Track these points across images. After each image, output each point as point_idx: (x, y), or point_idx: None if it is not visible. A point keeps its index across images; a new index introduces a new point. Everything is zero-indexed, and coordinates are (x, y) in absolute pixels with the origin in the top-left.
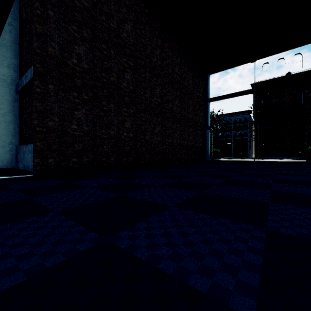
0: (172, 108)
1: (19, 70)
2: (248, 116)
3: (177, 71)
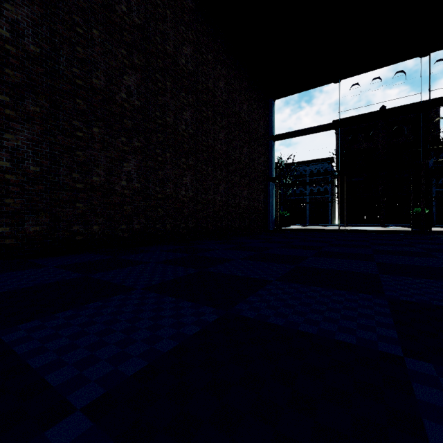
0: (213, 144)
1: None
2: (328, 166)
3: (223, 87)
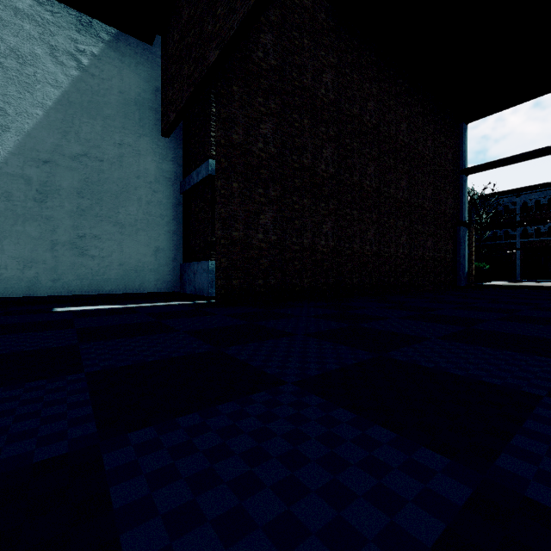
0: (395, 194)
1: (183, 163)
2: None
3: (404, 130)
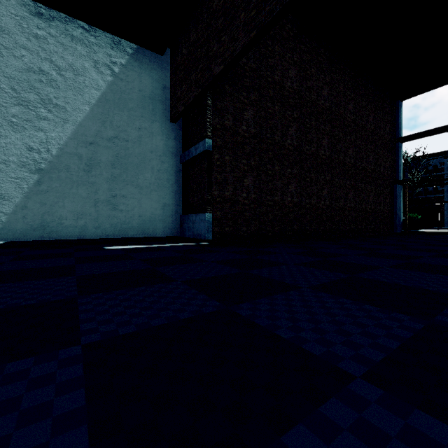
0: (344, 160)
1: (182, 141)
2: None
3: (351, 109)
